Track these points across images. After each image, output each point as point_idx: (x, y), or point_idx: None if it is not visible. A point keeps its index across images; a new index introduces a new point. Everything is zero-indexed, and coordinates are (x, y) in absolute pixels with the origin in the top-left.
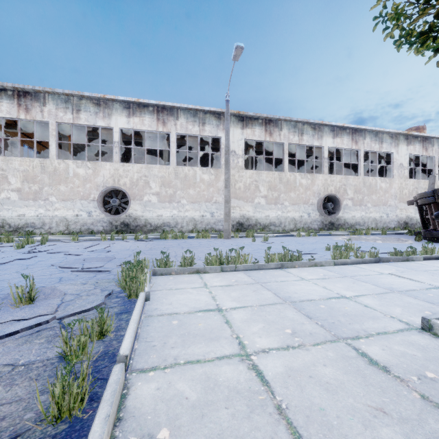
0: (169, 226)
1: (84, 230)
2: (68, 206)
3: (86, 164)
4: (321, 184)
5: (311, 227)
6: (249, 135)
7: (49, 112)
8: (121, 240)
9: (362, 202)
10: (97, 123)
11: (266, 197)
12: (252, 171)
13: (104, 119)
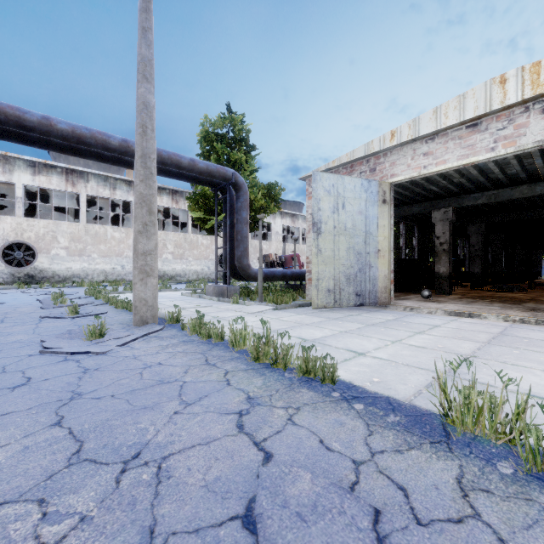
0: (79, 278)
1: None
2: None
3: None
4: (219, 244)
5: (211, 277)
6: (158, 202)
7: None
8: (38, 288)
9: (250, 259)
10: None
11: (173, 253)
12: (160, 231)
13: (5, 174)
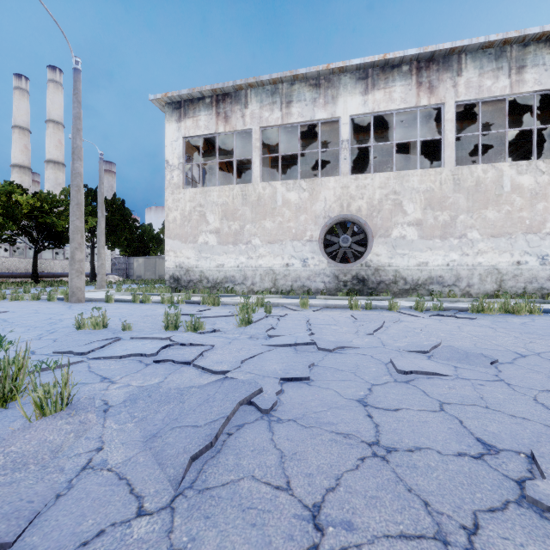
0: (440, 284)
1: (296, 288)
2: (275, 250)
3: (299, 185)
4: None
5: None
6: None
7: (252, 115)
8: (385, 310)
9: None
10: (315, 116)
11: None
12: None
13: (326, 106)
